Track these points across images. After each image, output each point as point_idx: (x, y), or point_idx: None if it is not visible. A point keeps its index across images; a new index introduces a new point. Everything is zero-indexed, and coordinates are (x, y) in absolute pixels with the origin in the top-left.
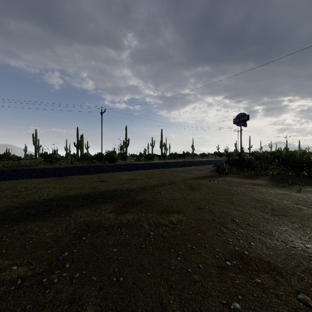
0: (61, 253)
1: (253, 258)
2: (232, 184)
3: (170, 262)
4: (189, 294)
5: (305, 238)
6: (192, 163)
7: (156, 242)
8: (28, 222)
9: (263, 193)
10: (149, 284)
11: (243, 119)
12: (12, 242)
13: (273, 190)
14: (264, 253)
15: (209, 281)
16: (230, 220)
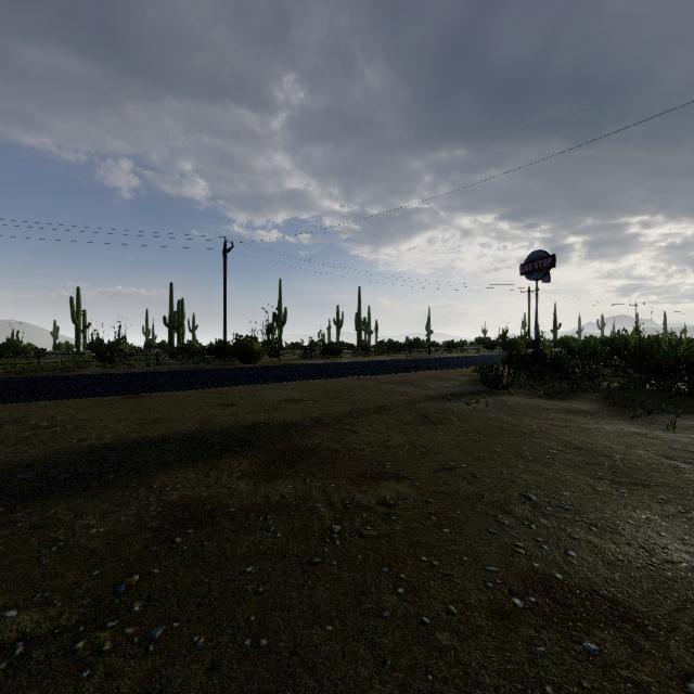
0: (124, 576)
1: (576, 590)
2: (518, 410)
3: (381, 600)
4: (426, 682)
5: (693, 539)
6: (428, 362)
7: (346, 550)
8: (51, 500)
9: (590, 433)
10: (330, 657)
11: (541, 264)
12: (10, 550)
13: (613, 425)
14: (602, 576)
15: (474, 648)
16: (519, 496)
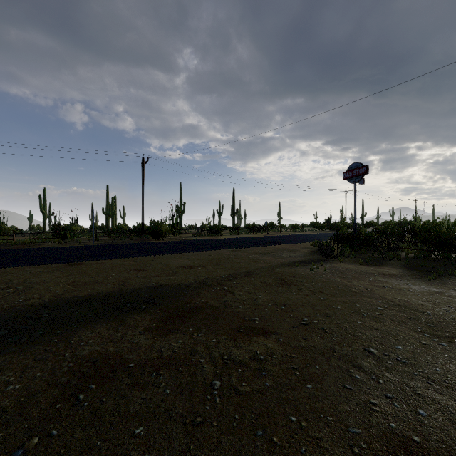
0: (24, 439)
1: (436, 455)
2: (347, 274)
3: None
4: None
5: None
6: (280, 239)
7: (225, 408)
8: None
9: (403, 292)
10: None
11: (358, 172)
12: None
13: (417, 285)
14: (455, 439)
15: None
16: (363, 350)
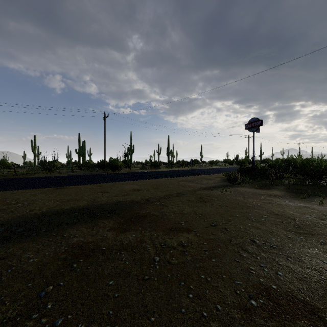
0: (44, 287)
1: (284, 295)
2: (246, 195)
3: (180, 301)
4: None
5: None
6: (201, 171)
7: (162, 271)
8: (11, 243)
9: (282, 206)
10: None
11: (255, 124)
12: None
13: (292, 202)
14: (297, 287)
15: None
16: (249, 241)
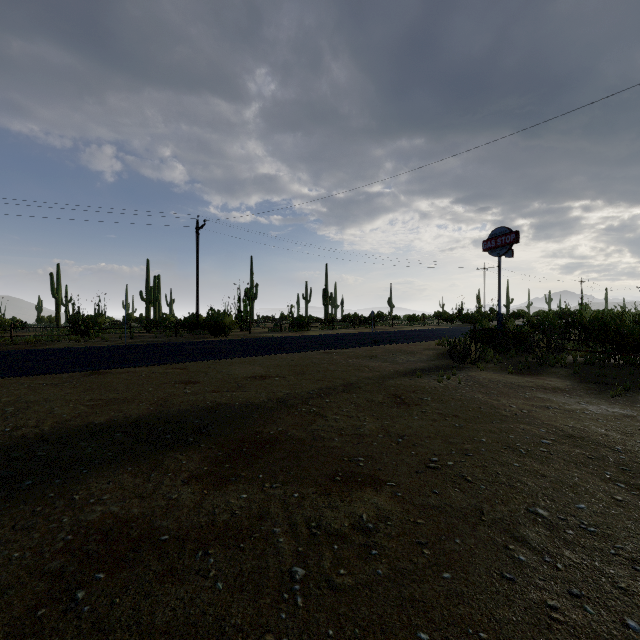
0: None
1: None
2: (492, 388)
3: None
4: None
5: None
6: (393, 336)
7: (312, 618)
8: None
9: (576, 416)
10: None
11: (504, 240)
12: None
13: (595, 405)
14: None
15: None
16: (526, 512)
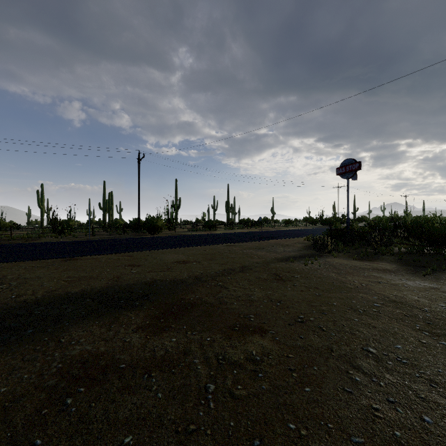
0: None
1: None
2: (342, 269)
3: None
4: None
5: None
6: (274, 234)
7: (220, 415)
8: None
9: (399, 288)
10: None
11: (351, 168)
12: None
13: (412, 281)
14: None
15: None
16: (361, 350)
